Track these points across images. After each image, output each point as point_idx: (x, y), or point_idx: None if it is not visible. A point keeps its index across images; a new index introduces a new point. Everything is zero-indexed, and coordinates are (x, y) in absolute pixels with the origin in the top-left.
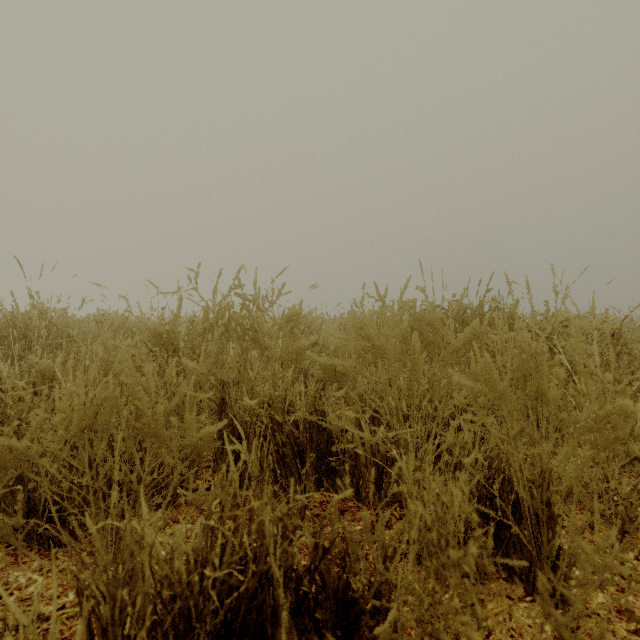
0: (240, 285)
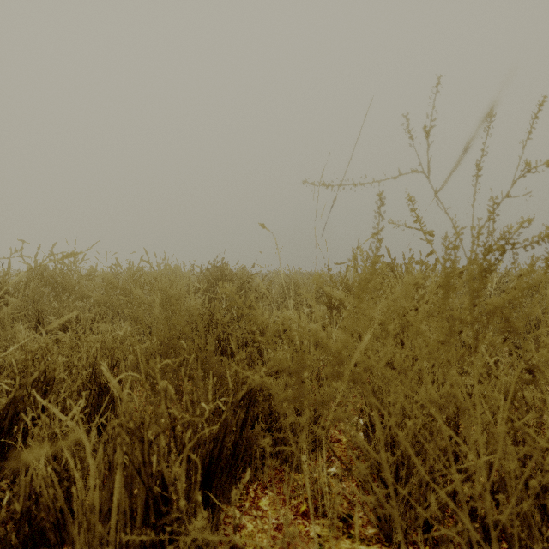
0: (53, 254)
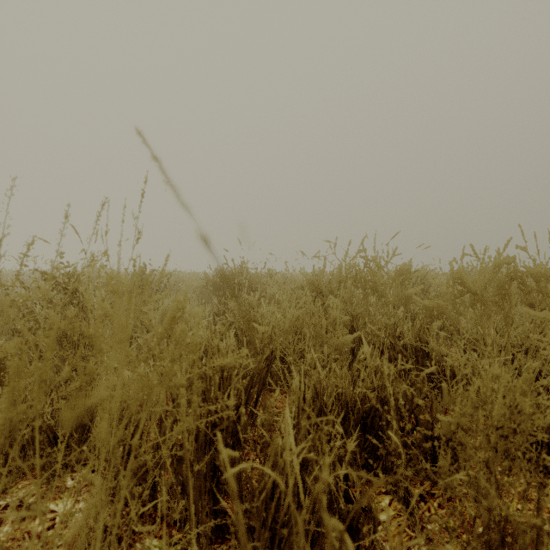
0: (364, 250)
